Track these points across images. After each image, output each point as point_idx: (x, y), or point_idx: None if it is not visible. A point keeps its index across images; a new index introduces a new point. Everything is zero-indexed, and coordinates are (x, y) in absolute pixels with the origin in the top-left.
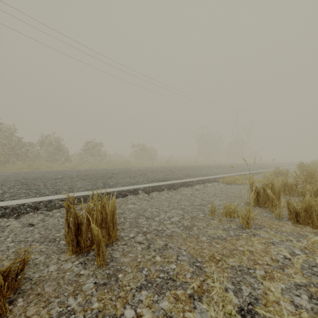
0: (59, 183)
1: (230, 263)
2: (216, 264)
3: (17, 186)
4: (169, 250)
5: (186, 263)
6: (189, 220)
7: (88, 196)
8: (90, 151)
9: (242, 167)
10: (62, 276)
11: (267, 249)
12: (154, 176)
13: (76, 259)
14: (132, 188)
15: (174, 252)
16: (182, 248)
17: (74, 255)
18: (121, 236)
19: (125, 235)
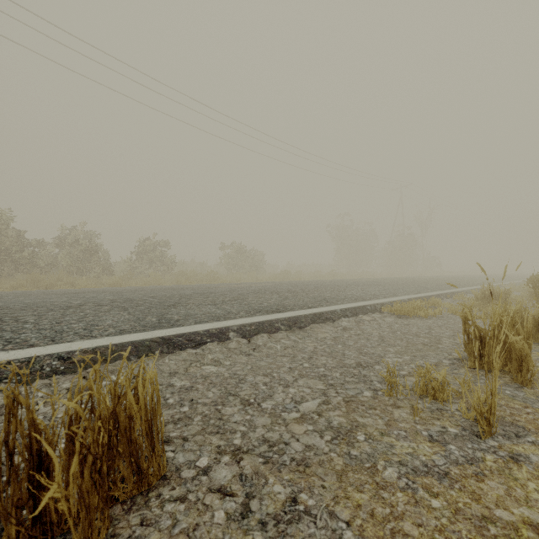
0: (69, 317)
1: None
2: None
3: None
4: (304, 522)
5: None
6: (341, 410)
7: (121, 346)
8: (147, 255)
9: (417, 283)
10: None
11: None
12: (261, 301)
13: None
14: (217, 327)
15: (320, 534)
16: (340, 513)
17: None
18: (177, 466)
19: (186, 462)
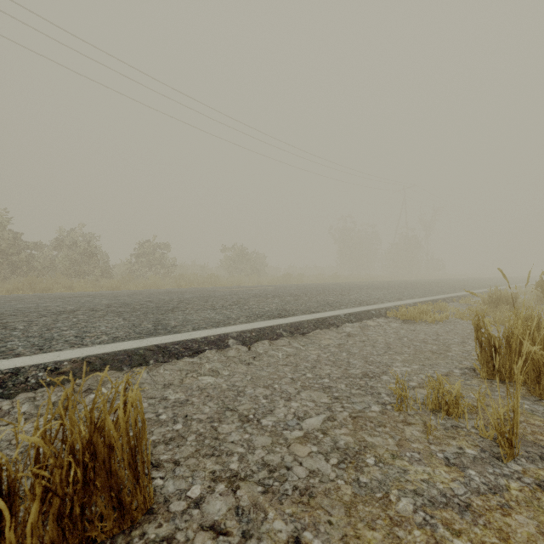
0: (61, 323)
1: None
2: None
3: None
4: None
5: None
6: (348, 428)
7: (113, 355)
8: (147, 258)
9: (422, 286)
10: None
11: None
12: (262, 305)
13: None
14: (215, 334)
15: None
16: None
17: None
18: (166, 497)
19: (176, 492)
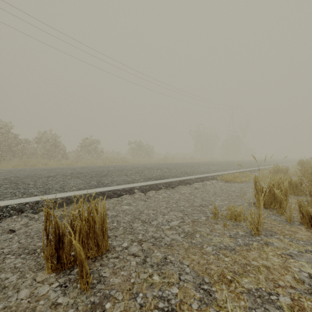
0: (51, 182)
1: (245, 285)
2: (228, 287)
3: (5, 185)
4: (169, 265)
5: (191, 285)
6: (190, 225)
7: (80, 196)
8: (87, 148)
9: (239, 164)
10: (34, 306)
11: (285, 264)
12: (151, 173)
13: (56, 279)
14: (128, 187)
15: (175, 269)
16: (185, 262)
17: (54, 273)
18: (113, 246)
19: (117, 245)
